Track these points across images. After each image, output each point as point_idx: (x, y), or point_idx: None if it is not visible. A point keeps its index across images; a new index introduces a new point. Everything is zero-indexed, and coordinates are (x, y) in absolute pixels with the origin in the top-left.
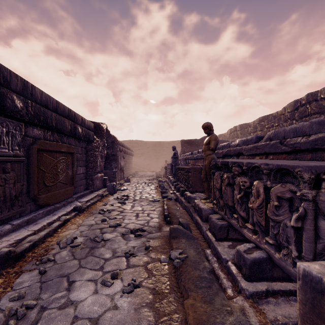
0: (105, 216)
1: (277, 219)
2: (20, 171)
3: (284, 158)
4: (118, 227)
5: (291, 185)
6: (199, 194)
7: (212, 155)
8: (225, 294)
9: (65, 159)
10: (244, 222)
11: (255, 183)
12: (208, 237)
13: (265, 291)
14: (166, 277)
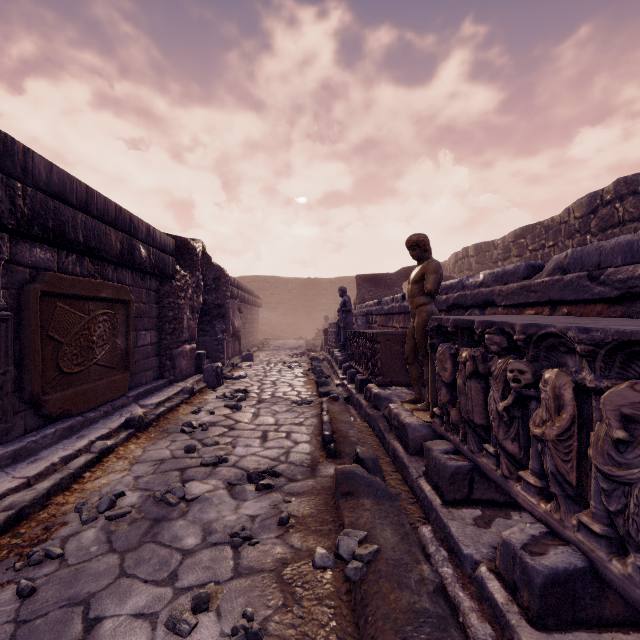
0: (195, 437)
1: (621, 476)
2: None
3: (599, 313)
4: (220, 465)
5: None
6: (398, 389)
7: (429, 305)
8: None
9: (109, 314)
10: (513, 466)
11: (548, 376)
12: (424, 494)
13: None
14: (329, 605)
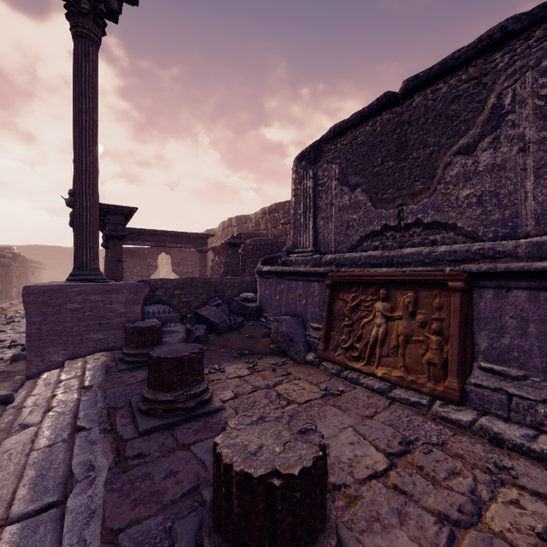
0: None
1: None
2: None
3: None
4: None
5: None
6: None
7: None
8: None
9: None
10: None
11: None
12: None
13: None
14: None
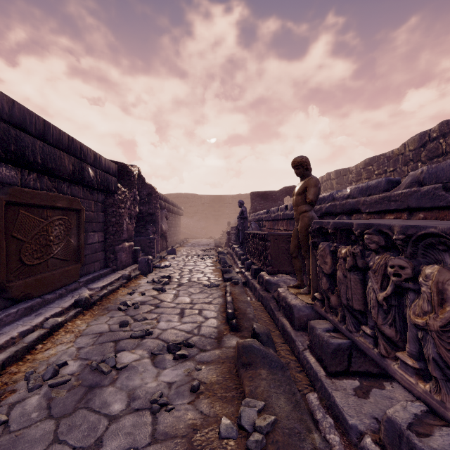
0: (129, 314)
1: None
2: None
3: None
4: (146, 337)
5: None
6: (284, 276)
7: (310, 212)
8: None
9: (63, 219)
10: (389, 347)
11: (430, 272)
12: (310, 365)
13: None
14: None
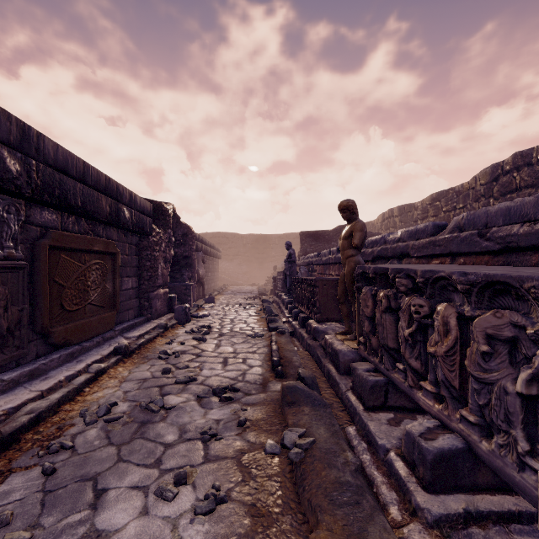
0: (170, 362)
1: (485, 378)
2: (16, 285)
3: (487, 263)
4: (190, 383)
5: (513, 313)
6: (333, 324)
7: (356, 256)
8: (385, 516)
9: (100, 263)
10: (416, 379)
11: (439, 308)
12: (350, 403)
13: (463, 513)
14: (276, 480)
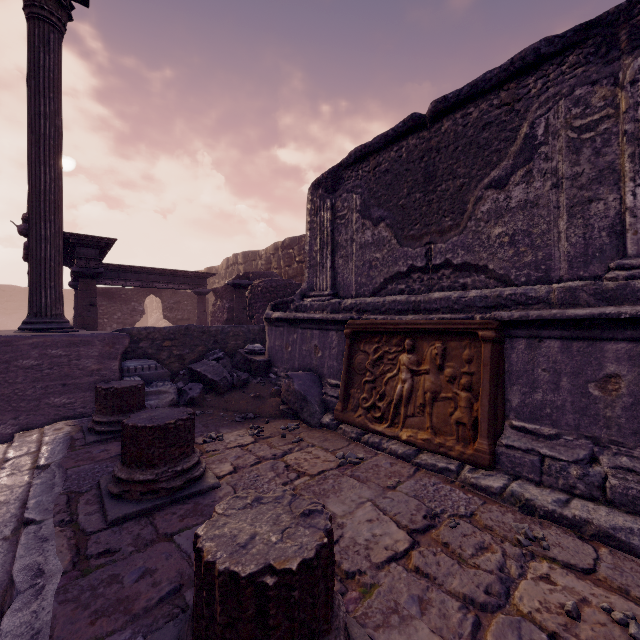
0: None
1: None
2: None
3: None
4: None
5: None
6: None
7: None
8: None
9: None
10: None
11: None
12: None
13: None
14: None
